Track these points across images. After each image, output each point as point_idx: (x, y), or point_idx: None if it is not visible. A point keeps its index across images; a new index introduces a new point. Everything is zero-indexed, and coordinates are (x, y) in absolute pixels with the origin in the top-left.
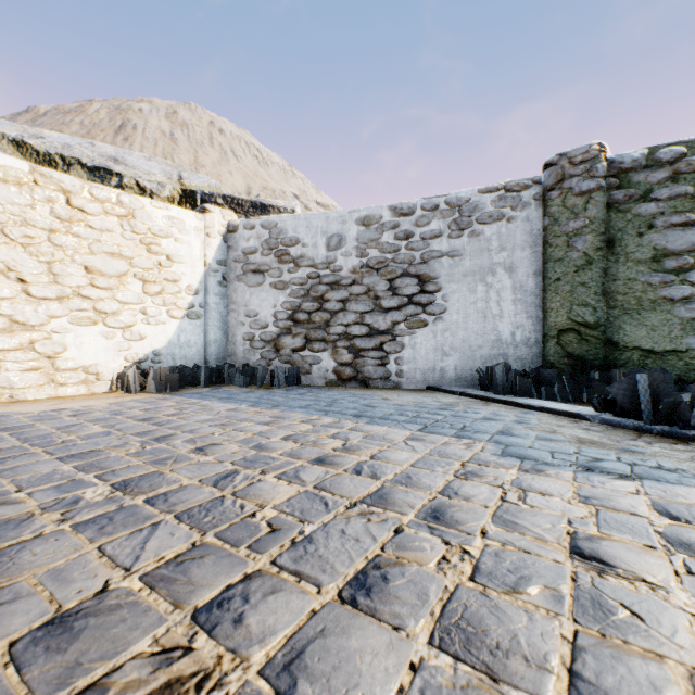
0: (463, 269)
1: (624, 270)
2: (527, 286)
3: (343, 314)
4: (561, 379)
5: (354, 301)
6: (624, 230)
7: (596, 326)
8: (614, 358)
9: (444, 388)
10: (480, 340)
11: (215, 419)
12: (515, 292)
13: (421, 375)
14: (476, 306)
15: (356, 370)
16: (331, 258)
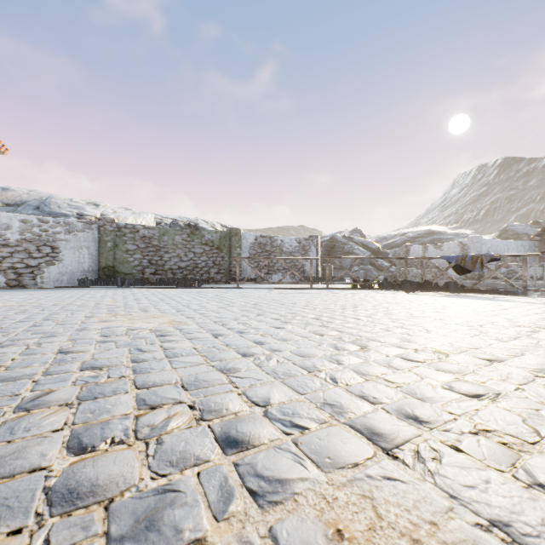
0: (71, 246)
1: (120, 253)
2: (94, 254)
3: (11, 258)
4: (104, 281)
5: (18, 253)
6: (120, 243)
7: (113, 267)
8: (118, 275)
9: (65, 286)
10: (77, 270)
11: (5, 293)
12: (90, 255)
13: (53, 282)
14: (76, 259)
15: (19, 282)
16: (4, 234)
